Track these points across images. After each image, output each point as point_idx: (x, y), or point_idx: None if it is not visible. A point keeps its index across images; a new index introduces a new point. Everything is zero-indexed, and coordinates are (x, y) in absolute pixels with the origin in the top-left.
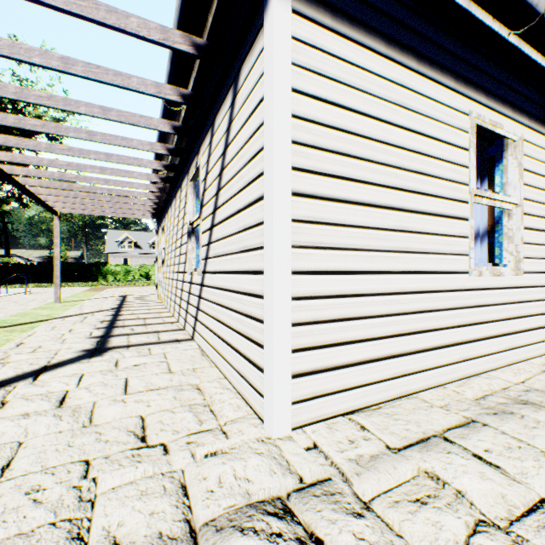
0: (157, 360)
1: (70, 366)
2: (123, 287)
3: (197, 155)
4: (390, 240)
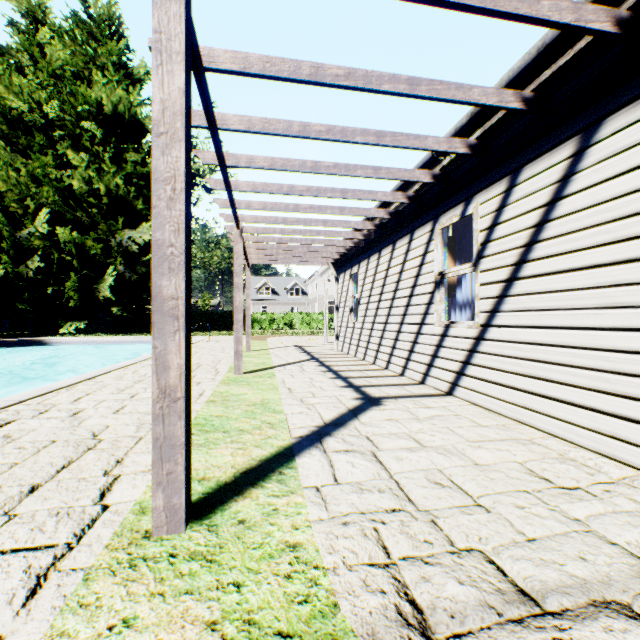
0: (446, 413)
1: (370, 412)
2: (278, 336)
3: (462, 203)
4: None
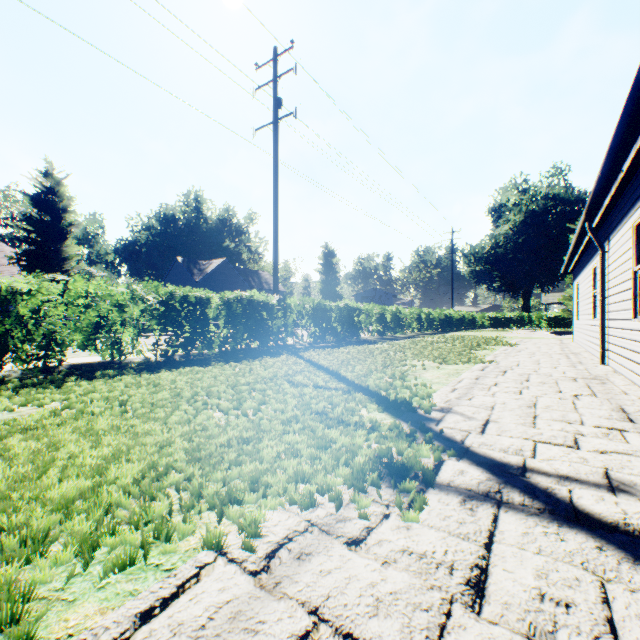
0: None
1: None
2: None
3: None
4: (574, 314)
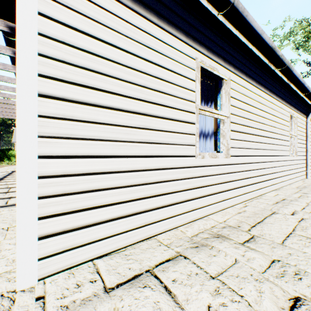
0: None
1: None
2: None
3: None
4: (136, 134)
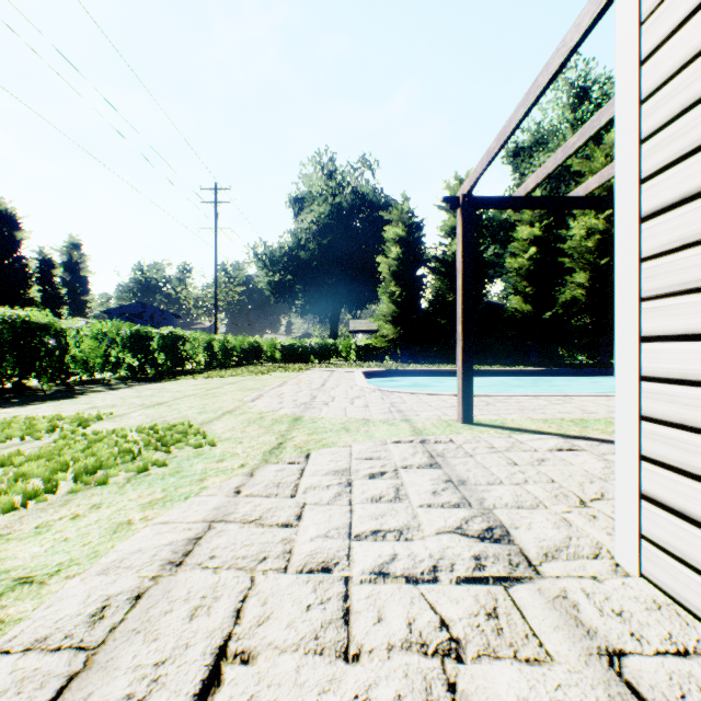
0: None
1: None
2: None
3: None
4: None
